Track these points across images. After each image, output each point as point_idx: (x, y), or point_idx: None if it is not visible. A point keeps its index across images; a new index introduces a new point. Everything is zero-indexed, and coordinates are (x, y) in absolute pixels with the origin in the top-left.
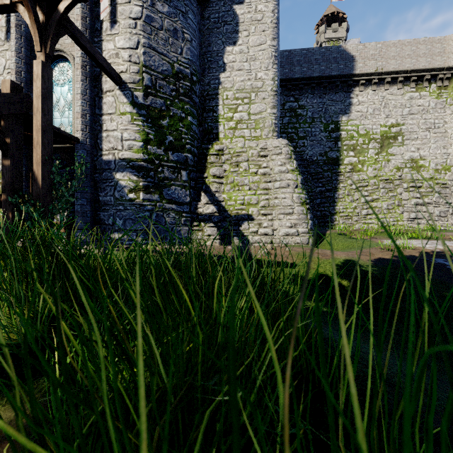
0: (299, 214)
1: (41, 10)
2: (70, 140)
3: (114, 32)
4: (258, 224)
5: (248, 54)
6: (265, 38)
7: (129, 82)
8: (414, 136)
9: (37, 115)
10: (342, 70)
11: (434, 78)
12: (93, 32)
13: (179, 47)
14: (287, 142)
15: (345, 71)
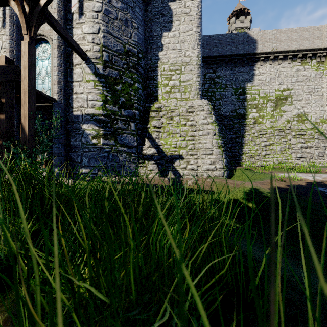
0: (217, 155)
1: (27, 4)
2: (49, 100)
3: (81, 22)
4: (187, 162)
5: (179, 37)
6: (191, 26)
7: (93, 58)
8: (300, 98)
9: (24, 81)
10: (248, 50)
11: (314, 56)
12: (66, 22)
13: (129, 32)
14: (208, 102)
15: (249, 51)
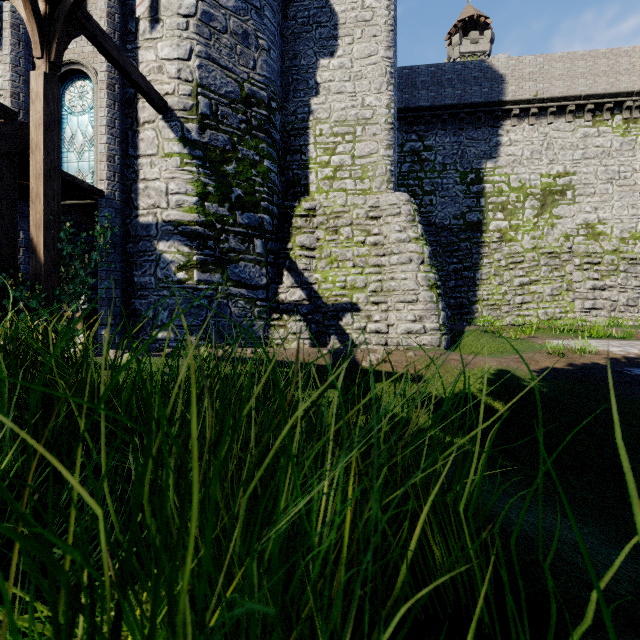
0: (427, 303)
1: None
2: (91, 194)
3: (155, 36)
4: (367, 317)
5: (351, 69)
6: (376, 47)
7: (178, 109)
8: (590, 191)
9: (36, 153)
10: (487, 95)
11: (618, 107)
12: (124, 36)
13: (251, 58)
14: (409, 198)
15: (490, 97)
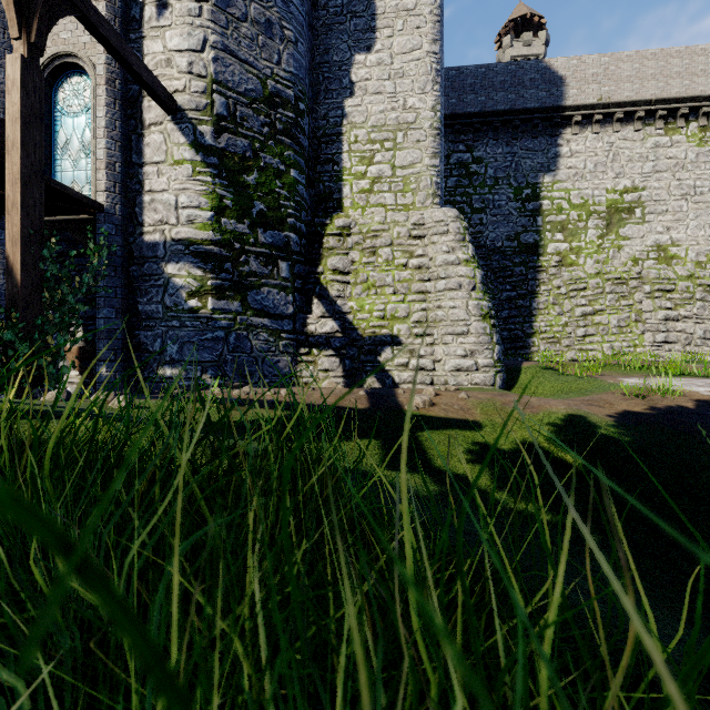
0: (479, 335)
1: None
2: (87, 207)
3: (163, 24)
4: (409, 352)
5: (391, 66)
6: (419, 40)
7: (190, 108)
8: (661, 208)
9: (12, 153)
10: (545, 100)
11: (694, 114)
12: (127, 23)
13: (275, 51)
14: (458, 214)
15: (548, 102)
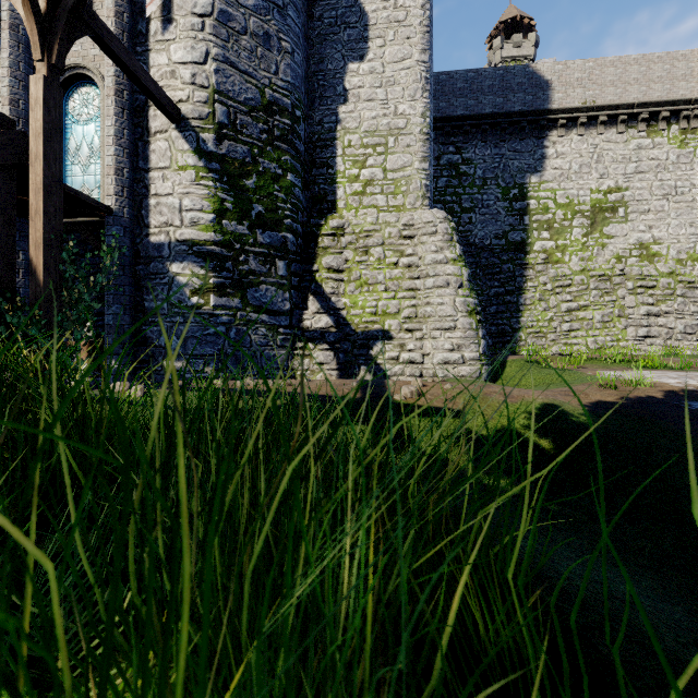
0: (466, 330)
1: None
2: (97, 210)
3: (168, 38)
4: (400, 346)
5: (383, 74)
6: (410, 50)
7: (193, 117)
8: (644, 208)
9: (35, 165)
10: (531, 103)
11: (675, 117)
12: (134, 37)
13: (273, 62)
14: (446, 215)
15: (535, 105)
